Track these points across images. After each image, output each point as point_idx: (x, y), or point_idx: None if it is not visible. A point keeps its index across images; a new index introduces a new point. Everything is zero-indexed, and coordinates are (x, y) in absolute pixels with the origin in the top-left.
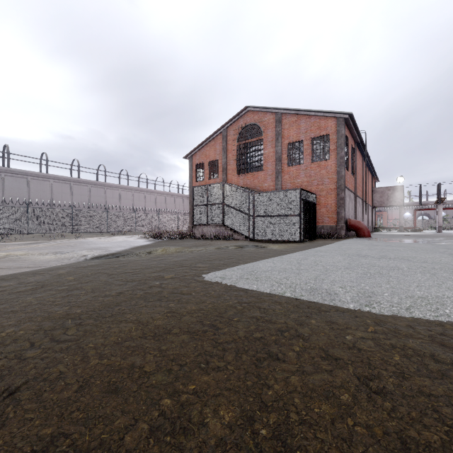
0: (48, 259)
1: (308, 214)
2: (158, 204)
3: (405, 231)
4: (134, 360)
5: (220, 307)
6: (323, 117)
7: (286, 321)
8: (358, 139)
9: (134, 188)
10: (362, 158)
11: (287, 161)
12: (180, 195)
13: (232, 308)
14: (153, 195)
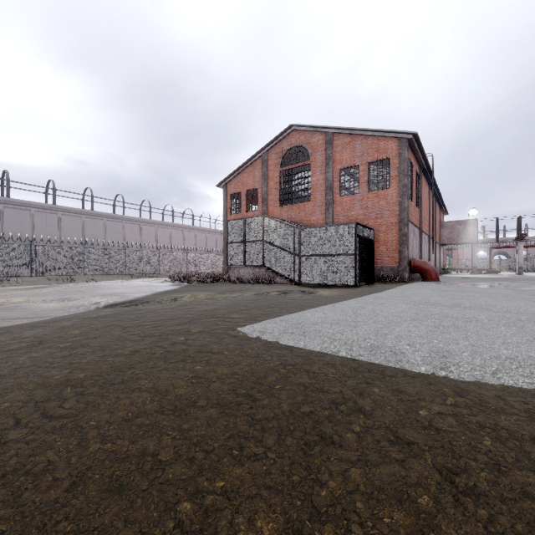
0: (52, 307)
1: (364, 253)
2: (186, 241)
3: (479, 273)
4: (146, 444)
5: (259, 371)
6: (382, 137)
7: (342, 390)
8: (424, 164)
9: (157, 222)
10: (429, 187)
11: (339, 189)
12: (213, 230)
13: (274, 371)
14: (181, 231)
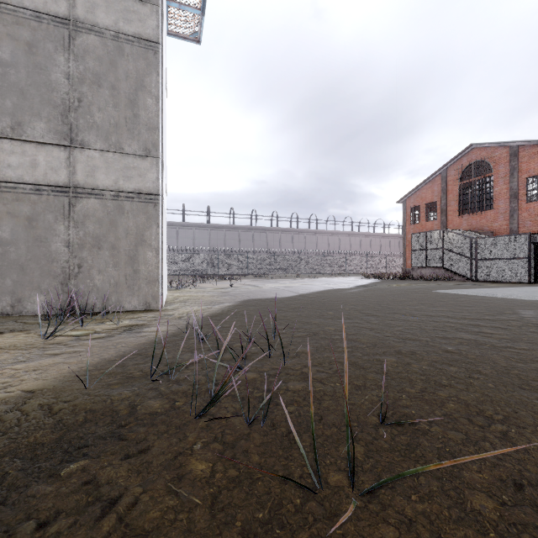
0: (332, 286)
1: None
2: (362, 246)
3: None
4: (422, 297)
5: (443, 295)
6: None
7: (467, 297)
8: None
9: (340, 232)
10: None
11: (525, 197)
12: (386, 234)
13: (448, 295)
14: (358, 238)
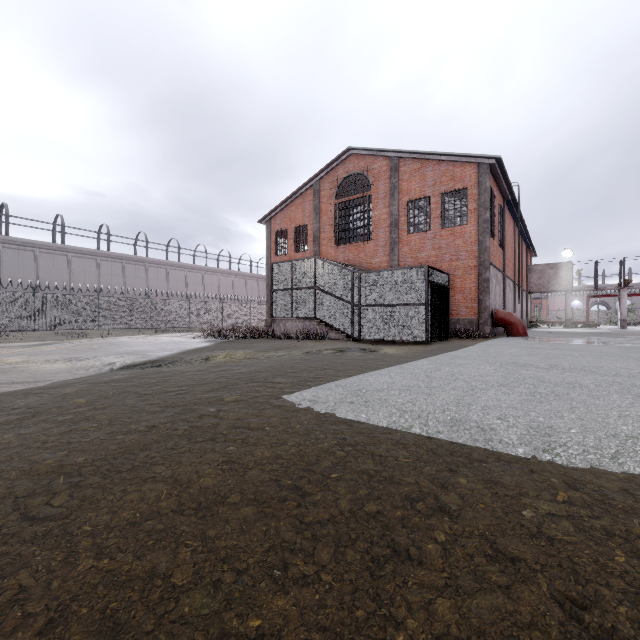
0: (56, 369)
1: (437, 303)
2: (222, 288)
3: (574, 327)
4: (156, 561)
5: (309, 453)
6: (458, 163)
7: (417, 481)
8: (508, 195)
9: (187, 266)
10: (514, 223)
11: (406, 226)
12: (254, 275)
13: (328, 454)
14: (216, 276)
